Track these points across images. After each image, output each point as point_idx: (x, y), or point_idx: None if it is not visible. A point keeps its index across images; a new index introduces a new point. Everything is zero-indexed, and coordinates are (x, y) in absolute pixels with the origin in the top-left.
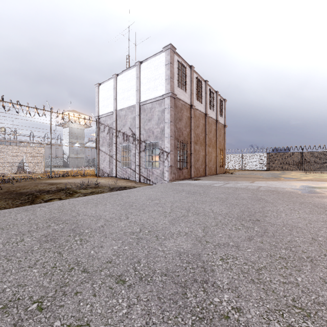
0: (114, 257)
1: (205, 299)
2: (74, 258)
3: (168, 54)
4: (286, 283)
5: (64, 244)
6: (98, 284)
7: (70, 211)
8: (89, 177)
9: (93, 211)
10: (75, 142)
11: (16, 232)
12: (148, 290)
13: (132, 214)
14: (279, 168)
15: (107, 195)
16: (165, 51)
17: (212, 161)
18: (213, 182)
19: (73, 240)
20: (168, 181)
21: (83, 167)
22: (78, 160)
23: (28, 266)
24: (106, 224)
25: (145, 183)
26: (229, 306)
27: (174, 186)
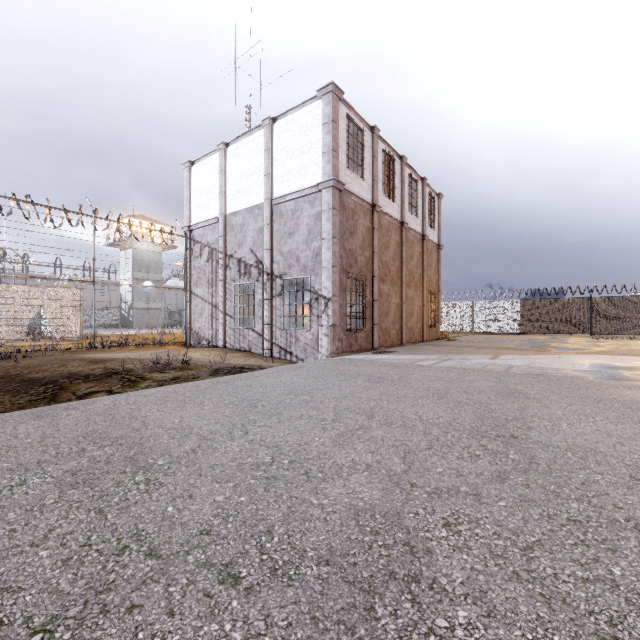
0: (217, 521)
1: (415, 621)
2: (130, 524)
3: (328, 104)
4: (589, 580)
5: (112, 492)
6: (180, 585)
7: (128, 418)
8: (171, 346)
9: (175, 418)
10: (145, 279)
11: (12, 465)
12: (290, 600)
13: (256, 424)
14: (546, 329)
15: (205, 385)
16: (323, 98)
17: (415, 315)
18: (417, 358)
19: (132, 482)
20: (329, 355)
21: (158, 328)
22: (150, 314)
23: (30, 544)
24: (202, 445)
25: (283, 360)
26: (471, 639)
27: (341, 366)
